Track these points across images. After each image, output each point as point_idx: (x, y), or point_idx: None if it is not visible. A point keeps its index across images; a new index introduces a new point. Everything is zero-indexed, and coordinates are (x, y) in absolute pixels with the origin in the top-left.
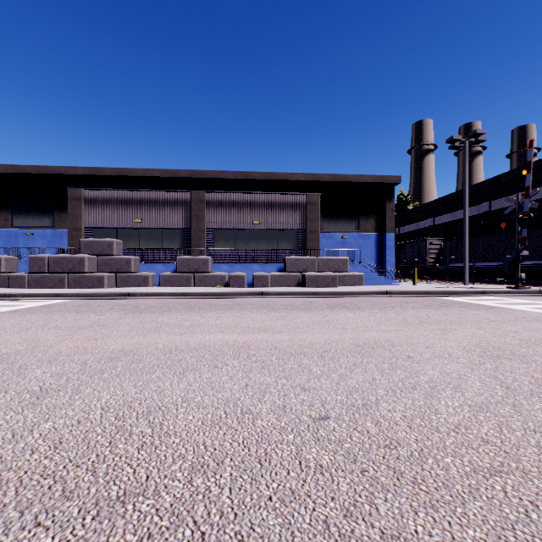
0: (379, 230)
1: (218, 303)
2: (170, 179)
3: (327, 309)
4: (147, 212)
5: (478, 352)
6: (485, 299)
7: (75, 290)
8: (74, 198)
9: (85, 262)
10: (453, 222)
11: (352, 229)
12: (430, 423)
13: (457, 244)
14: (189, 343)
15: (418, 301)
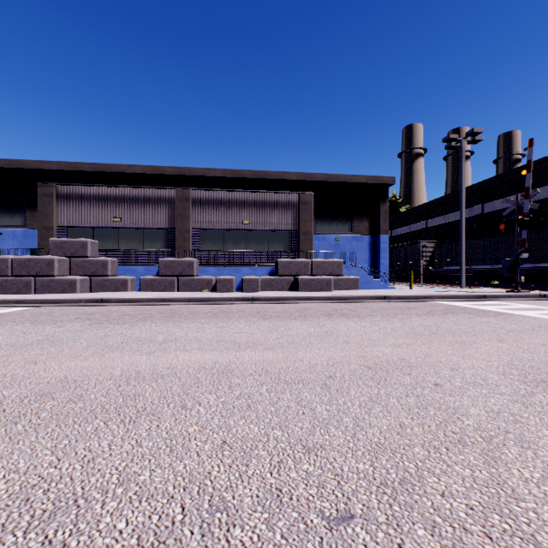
0: (373, 232)
1: (203, 310)
2: (154, 177)
3: (324, 317)
4: (127, 210)
5: (518, 376)
6: (488, 304)
7: (41, 296)
8: (44, 194)
9: (55, 265)
10: (446, 225)
11: (346, 231)
12: (517, 523)
13: (451, 247)
14: (156, 367)
15: (420, 306)
